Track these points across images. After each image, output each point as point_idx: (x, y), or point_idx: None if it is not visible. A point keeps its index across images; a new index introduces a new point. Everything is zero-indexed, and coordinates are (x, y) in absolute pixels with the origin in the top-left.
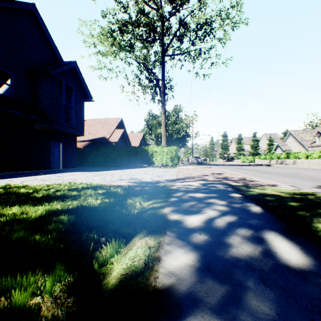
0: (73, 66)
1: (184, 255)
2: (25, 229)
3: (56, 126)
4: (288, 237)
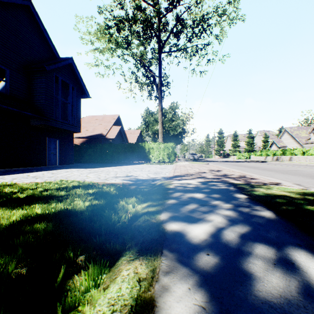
0: (69, 62)
1: (189, 296)
2: None
3: (52, 122)
4: None
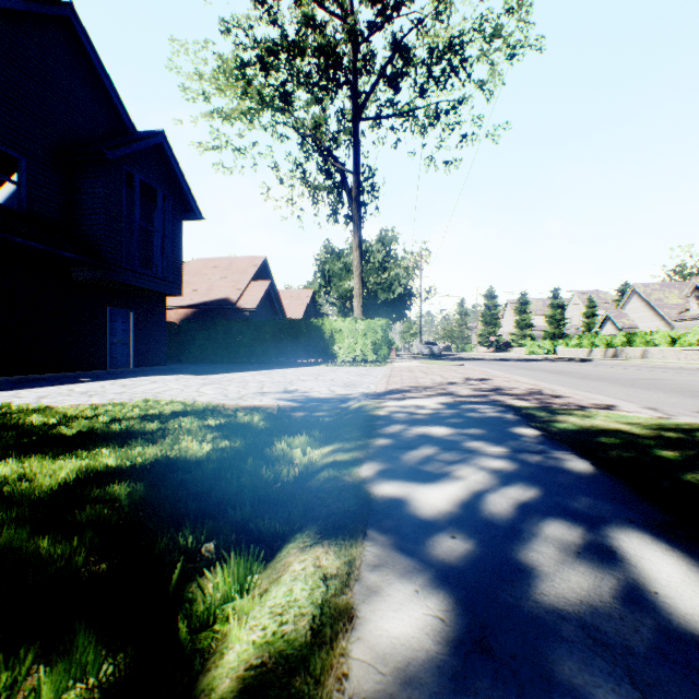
0: (158, 142)
1: (416, 602)
2: (19, 523)
3: (120, 274)
4: (677, 548)
